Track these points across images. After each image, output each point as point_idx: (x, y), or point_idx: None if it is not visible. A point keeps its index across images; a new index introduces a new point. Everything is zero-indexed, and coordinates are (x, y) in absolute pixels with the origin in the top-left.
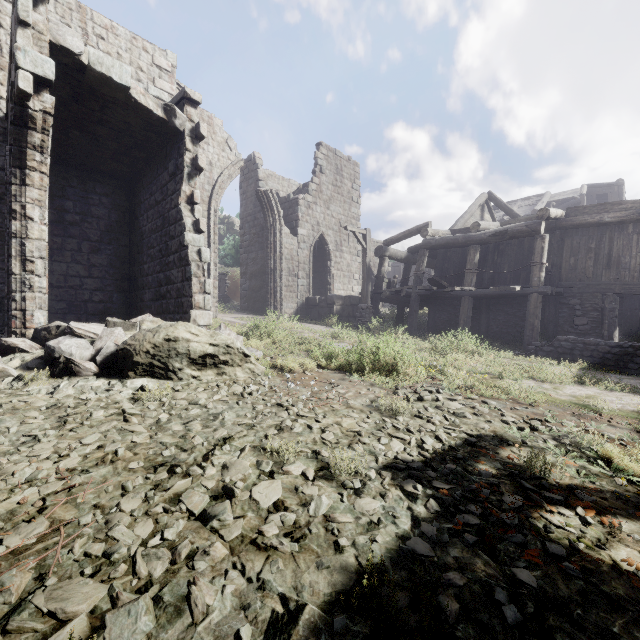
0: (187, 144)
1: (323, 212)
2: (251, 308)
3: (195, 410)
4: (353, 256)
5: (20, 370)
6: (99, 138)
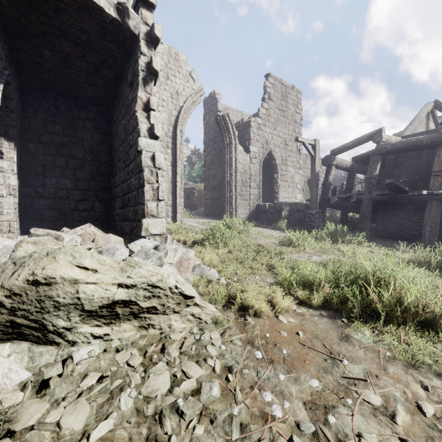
0: (142, 47)
1: (271, 132)
2: (212, 214)
3: None
4: (296, 169)
5: None
6: (68, 57)
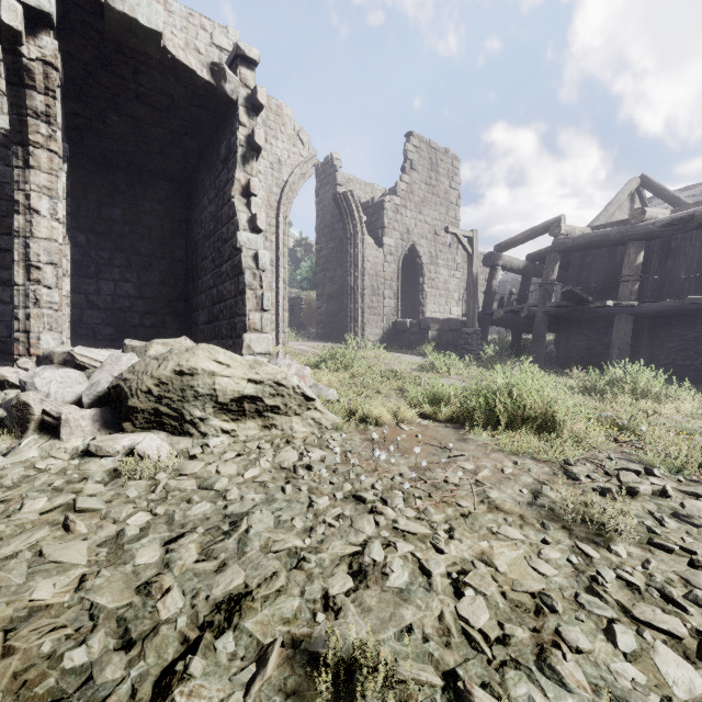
0: (241, 117)
1: (414, 217)
2: (328, 335)
3: (201, 505)
4: (451, 271)
5: None
6: (141, 123)
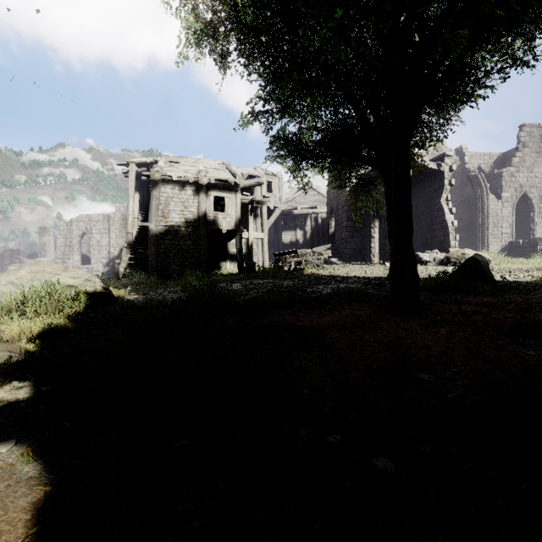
0: (445, 176)
1: (526, 176)
2: None
3: None
4: None
5: None
6: None
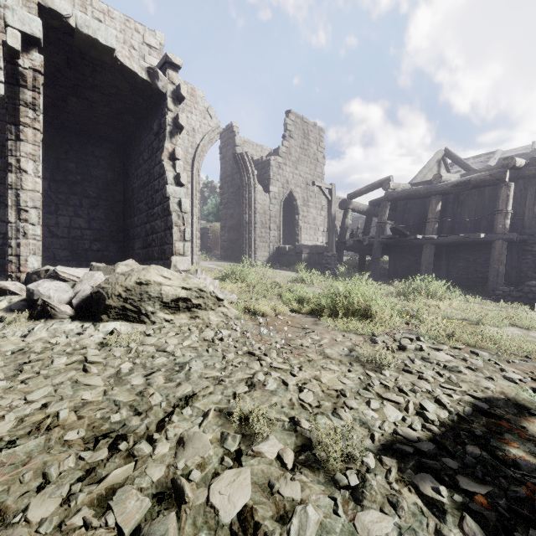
0: (169, 104)
1: (292, 172)
2: (229, 257)
3: (161, 358)
4: (318, 210)
5: (3, 312)
6: (93, 104)
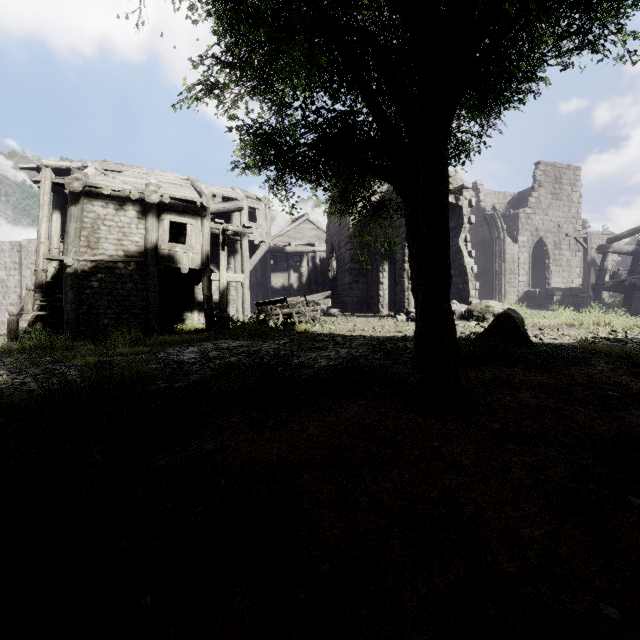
0: (464, 212)
1: (541, 219)
2: None
3: None
4: (573, 252)
5: None
6: None
